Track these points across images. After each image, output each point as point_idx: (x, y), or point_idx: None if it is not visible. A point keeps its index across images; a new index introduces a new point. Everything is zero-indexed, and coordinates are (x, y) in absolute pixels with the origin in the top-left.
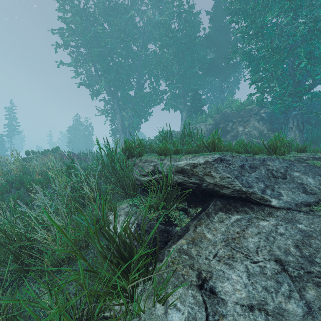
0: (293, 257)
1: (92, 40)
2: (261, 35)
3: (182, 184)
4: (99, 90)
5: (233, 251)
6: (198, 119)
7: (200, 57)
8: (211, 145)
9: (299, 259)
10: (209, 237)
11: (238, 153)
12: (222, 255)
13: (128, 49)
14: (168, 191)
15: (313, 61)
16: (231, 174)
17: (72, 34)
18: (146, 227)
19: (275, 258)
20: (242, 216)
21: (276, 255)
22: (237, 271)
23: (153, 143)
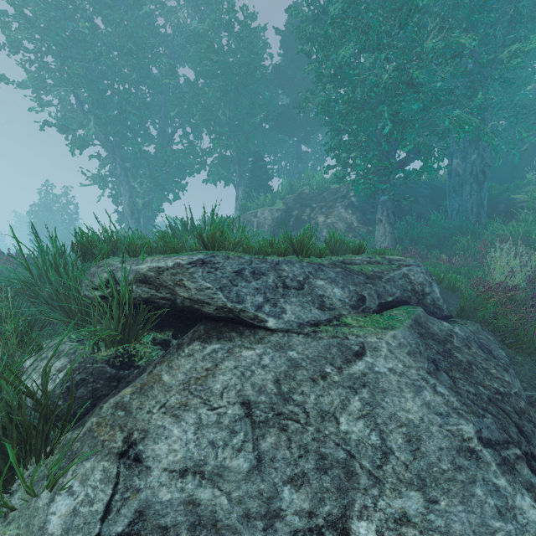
0: (266, 396)
1: (70, 45)
2: (341, 79)
3: (151, 301)
4: (86, 139)
5: (190, 396)
6: (260, 201)
7: (265, 101)
8: (211, 241)
9: (273, 397)
10: (165, 380)
11: (268, 253)
12: (173, 403)
13: (143, 71)
14: (127, 314)
15: (401, 126)
16: (214, 284)
17: (28, 27)
18: (83, 375)
19: (243, 400)
20: (221, 346)
21: (246, 396)
22: (185, 424)
23: (148, 237)
